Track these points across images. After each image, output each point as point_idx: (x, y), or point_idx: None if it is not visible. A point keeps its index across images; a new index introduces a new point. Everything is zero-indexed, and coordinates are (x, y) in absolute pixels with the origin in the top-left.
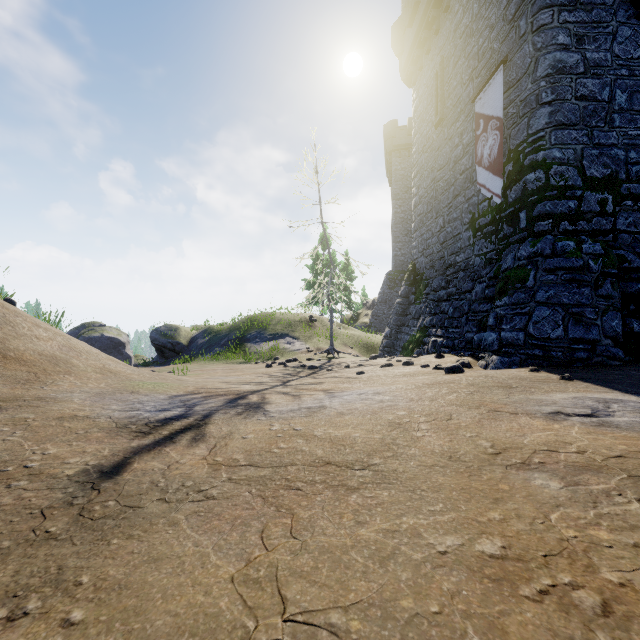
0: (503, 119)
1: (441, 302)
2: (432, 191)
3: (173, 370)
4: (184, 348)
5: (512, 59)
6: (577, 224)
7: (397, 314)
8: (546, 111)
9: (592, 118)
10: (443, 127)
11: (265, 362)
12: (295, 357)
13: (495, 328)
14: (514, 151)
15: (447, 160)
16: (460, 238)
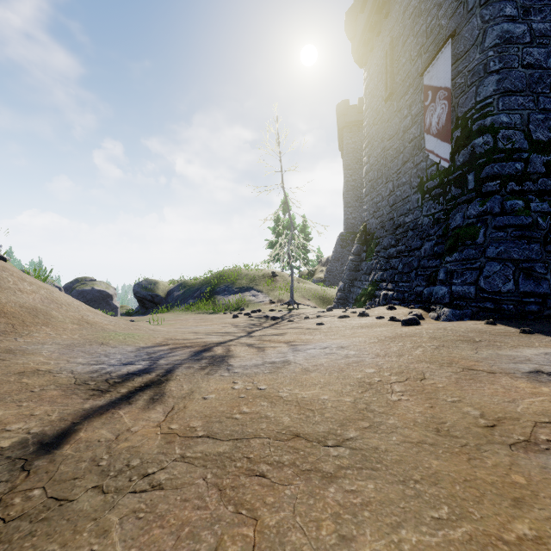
0: (451, 89)
1: (391, 259)
2: (382, 159)
3: (149, 320)
4: (162, 300)
5: (460, 33)
6: (523, 184)
7: (350, 270)
8: (494, 79)
9: (538, 85)
10: (392, 101)
11: (232, 313)
12: (259, 308)
13: (446, 282)
14: (462, 118)
15: (396, 130)
16: (409, 200)
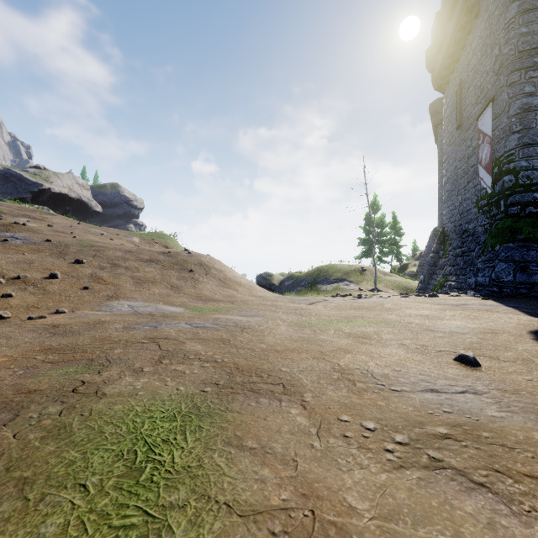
0: (492, 137)
1: (457, 257)
2: (455, 175)
3: None
4: (276, 287)
5: (497, 99)
6: None
7: (429, 265)
8: (515, 137)
9: None
10: (461, 131)
11: (331, 296)
12: (350, 293)
13: (475, 275)
14: (498, 160)
15: (463, 155)
16: (470, 212)
